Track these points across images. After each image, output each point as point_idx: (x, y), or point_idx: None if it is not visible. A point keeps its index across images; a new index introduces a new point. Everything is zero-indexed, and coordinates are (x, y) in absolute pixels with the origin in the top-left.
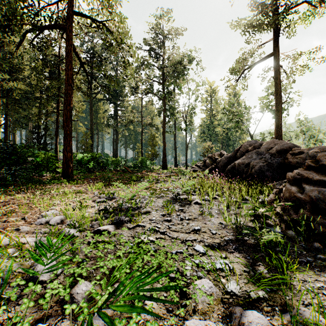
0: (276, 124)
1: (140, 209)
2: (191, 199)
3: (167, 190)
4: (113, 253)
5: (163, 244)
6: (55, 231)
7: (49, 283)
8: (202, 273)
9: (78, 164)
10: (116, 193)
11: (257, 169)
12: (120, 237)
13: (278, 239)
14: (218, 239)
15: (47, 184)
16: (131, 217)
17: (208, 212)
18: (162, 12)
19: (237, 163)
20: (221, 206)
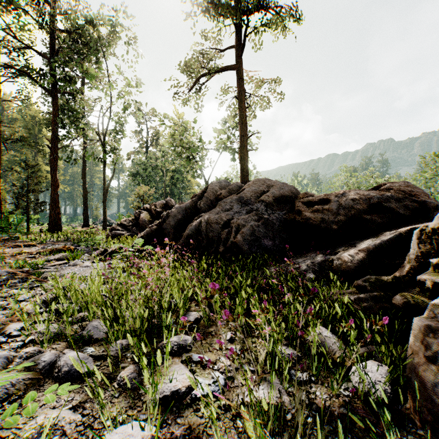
0: (242, 165)
1: None
2: None
3: None
4: None
5: None
6: None
7: None
8: None
9: None
10: None
11: (247, 233)
12: None
13: None
14: None
15: None
16: None
17: None
18: None
19: (205, 221)
20: None
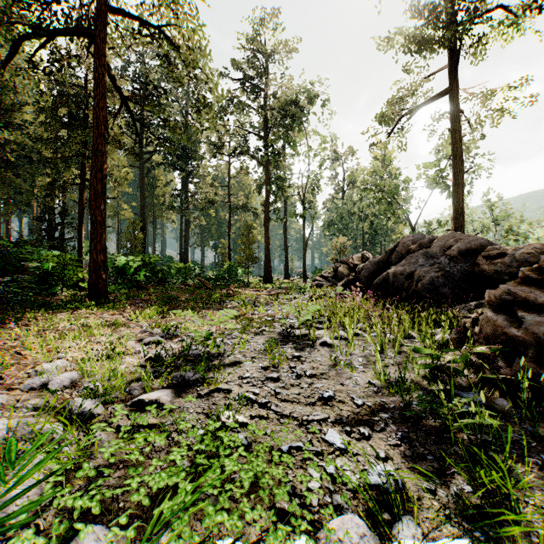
0: (455, 207)
1: (224, 357)
2: (314, 337)
3: (273, 320)
4: (166, 452)
5: (265, 429)
6: (58, 402)
7: (21, 529)
8: (343, 500)
9: (119, 274)
10: (181, 327)
11: (426, 283)
12: (180, 418)
13: (488, 420)
14: (369, 416)
15: (60, 310)
16: (205, 374)
17: (345, 362)
18: (264, 18)
19: (391, 273)
20: (368, 349)
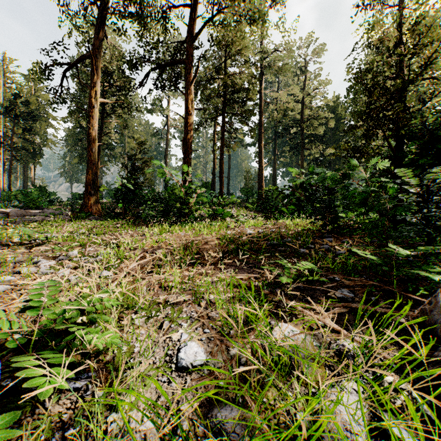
0: None
1: None
2: None
3: None
4: None
5: None
6: None
7: None
8: None
9: None
10: None
11: None
12: None
13: None
14: None
15: None
16: None
17: None
18: None
19: None
20: None
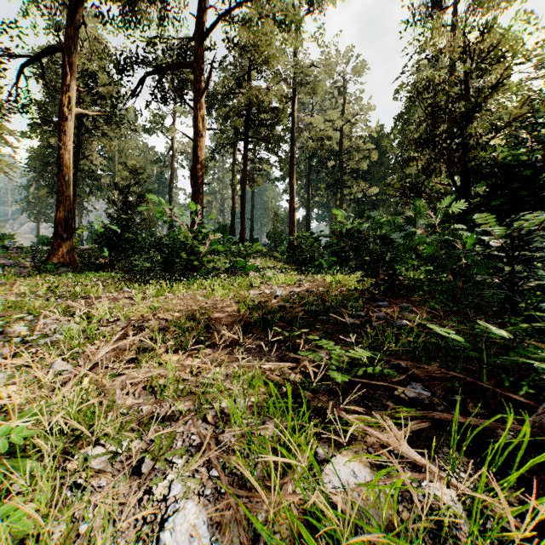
0: None
1: None
2: None
3: None
4: None
5: None
6: None
7: None
8: None
9: None
10: None
11: None
12: None
13: None
14: None
15: None
16: None
17: None
18: None
19: None
20: None
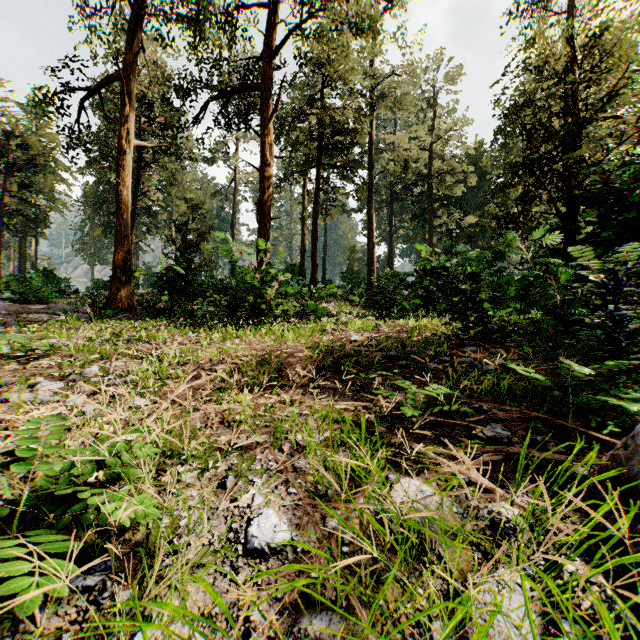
0: None
1: None
2: None
3: None
4: None
5: None
6: None
7: None
8: None
9: None
10: None
11: None
12: None
13: None
14: None
15: None
16: None
17: None
18: None
19: None
20: None
